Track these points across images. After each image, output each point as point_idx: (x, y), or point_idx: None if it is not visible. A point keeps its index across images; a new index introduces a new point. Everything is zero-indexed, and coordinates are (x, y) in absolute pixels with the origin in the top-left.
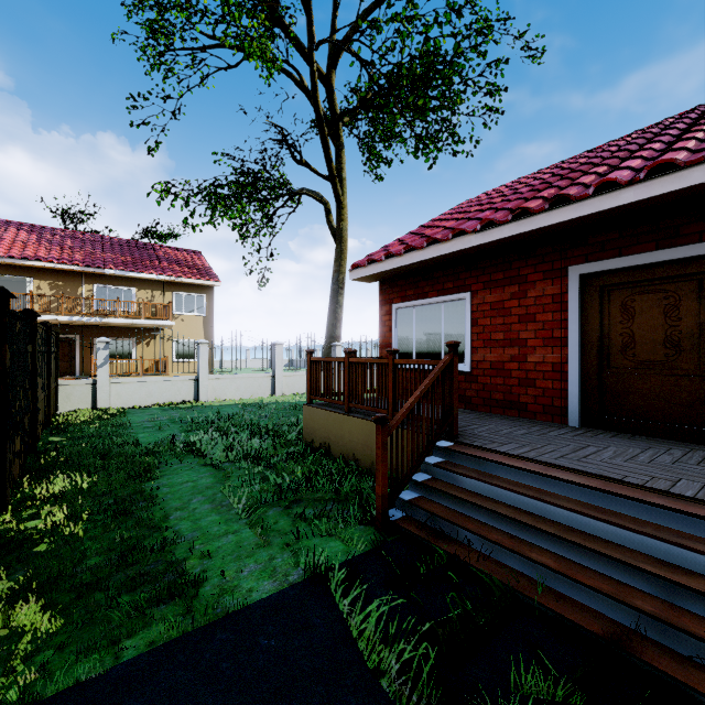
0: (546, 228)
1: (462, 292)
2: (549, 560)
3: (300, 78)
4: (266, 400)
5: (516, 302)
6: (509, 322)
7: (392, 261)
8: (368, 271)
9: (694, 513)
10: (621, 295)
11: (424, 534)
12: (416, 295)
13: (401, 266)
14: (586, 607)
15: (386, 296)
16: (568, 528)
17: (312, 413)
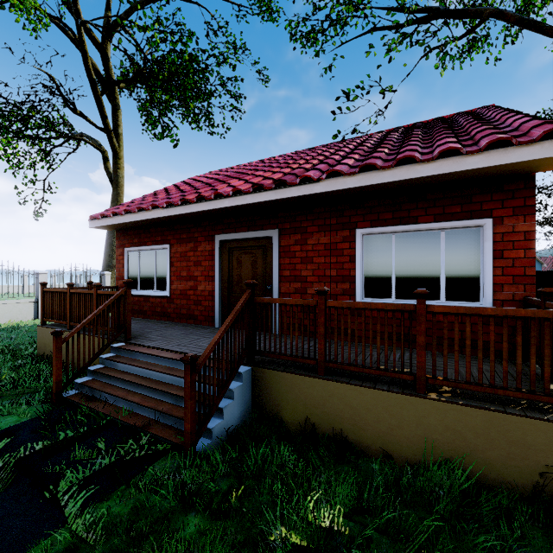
0: (198, 212)
1: (165, 244)
2: (137, 398)
3: (75, 38)
4: (24, 323)
5: (192, 253)
6: (189, 265)
7: (118, 218)
8: (102, 223)
9: None
10: (237, 254)
11: (81, 400)
12: (140, 243)
13: (123, 222)
14: (144, 417)
15: (120, 242)
16: (156, 381)
17: (44, 332)
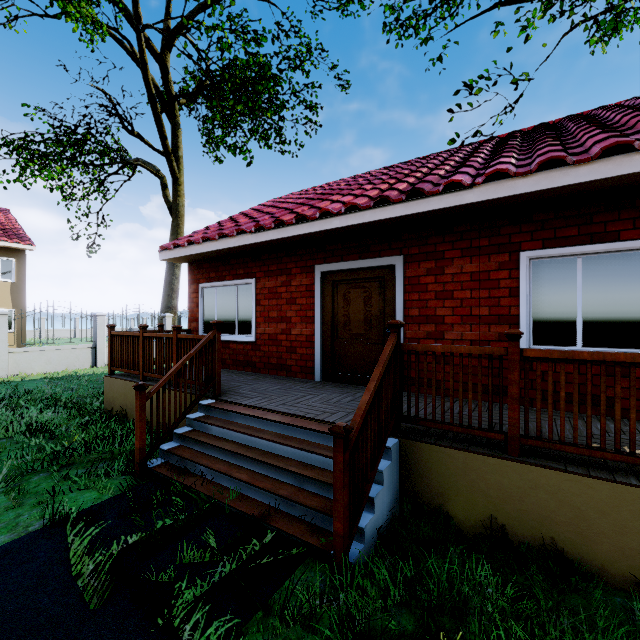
0: (296, 237)
1: (250, 278)
2: (245, 475)
3: (132, 50)
4: (82, 372)
5: (284, 288)
6: (280, 303)
7: (193, 248)
8: (174, 254)
9: (325, 432)
10: (344, 288)
11: (171, 474)
12: (217, 278)
13: (200, 252)
14: (258, 501)
15: (194, 276)
16: (265, 452)
17: (112, 383)
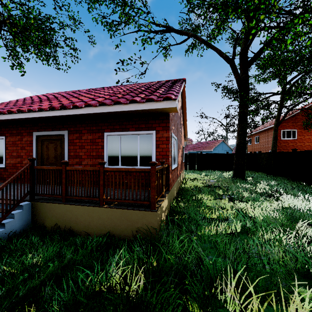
0: (20, 119)
1: (2, 136)
2: None
3: None
4: None
5: (20, 142)
6: (18, 149)
7: None
8: None
9: (1, 203)
10: (46, 143)
11: None
12: None
13: None
14: None
15: None
16: None
17: None
